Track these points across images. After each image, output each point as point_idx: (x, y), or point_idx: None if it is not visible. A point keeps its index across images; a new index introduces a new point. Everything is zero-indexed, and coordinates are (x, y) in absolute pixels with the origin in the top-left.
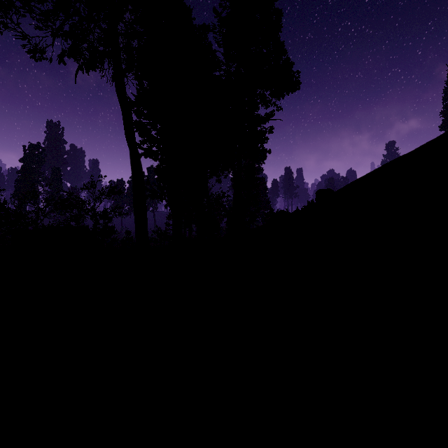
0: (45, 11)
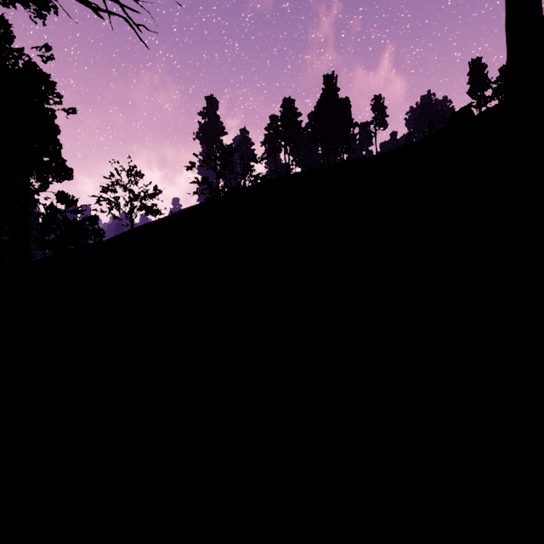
0: None
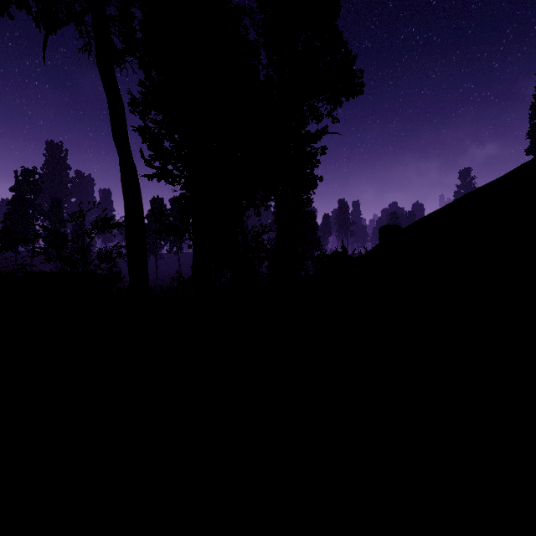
0: None
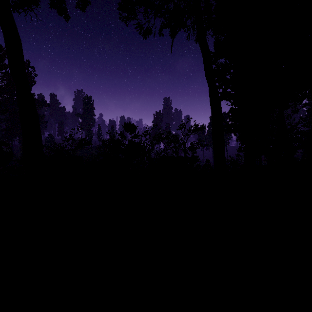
0: None
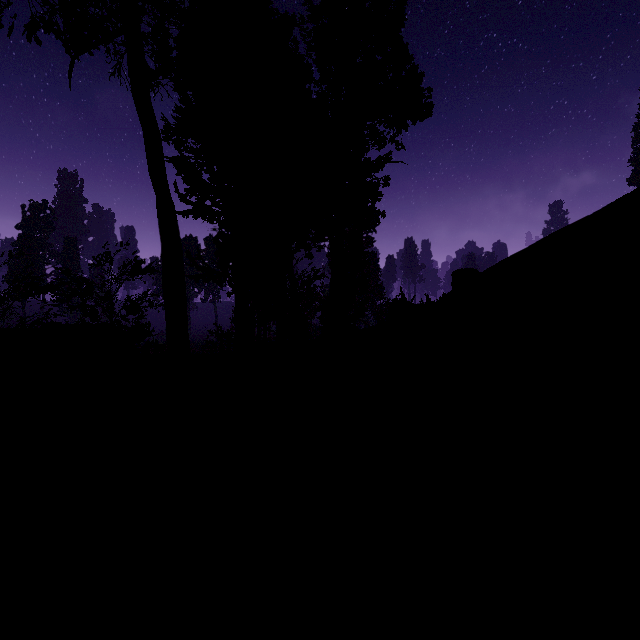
0: None
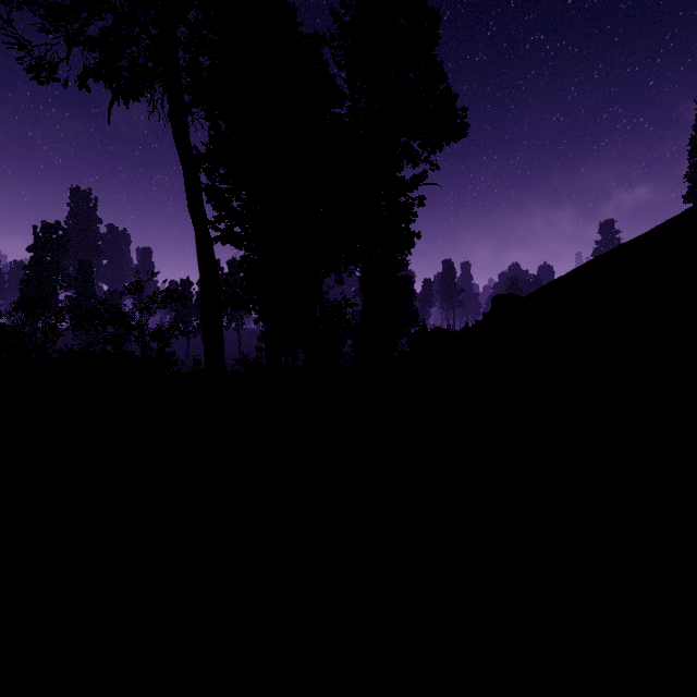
0: (55, 2)
